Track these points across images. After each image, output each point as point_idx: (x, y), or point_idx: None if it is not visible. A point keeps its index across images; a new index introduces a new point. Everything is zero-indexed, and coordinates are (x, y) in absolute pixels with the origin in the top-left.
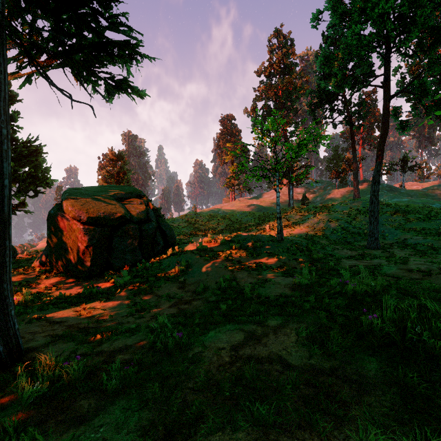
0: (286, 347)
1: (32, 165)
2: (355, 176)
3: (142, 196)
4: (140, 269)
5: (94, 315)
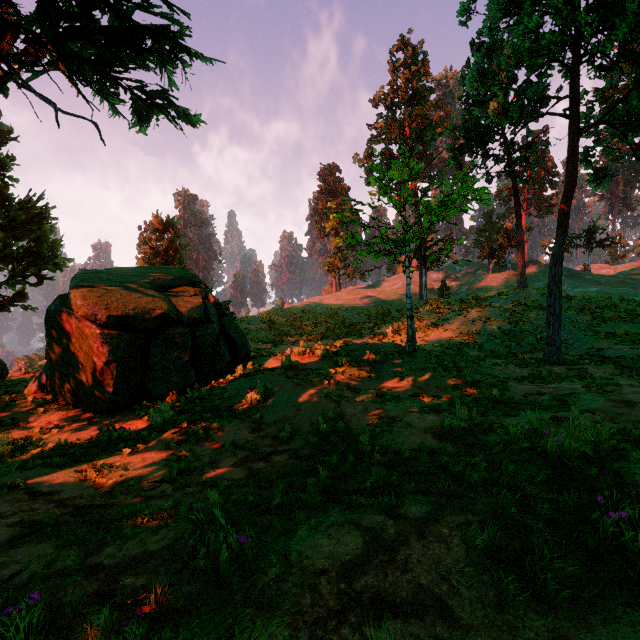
0: (448, 574)
1: (33, 236)
2: (520, 254)
3: (198, 283)
4: (192, 399)
5: (108, 480)
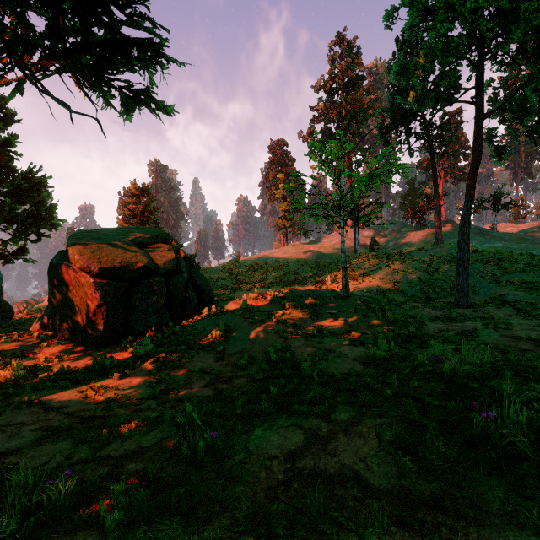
0: (365, 457)
1: (34, 201)
2: (437, 215)
3: (171, 241)
4: (167, 335)
5: (104, 397)
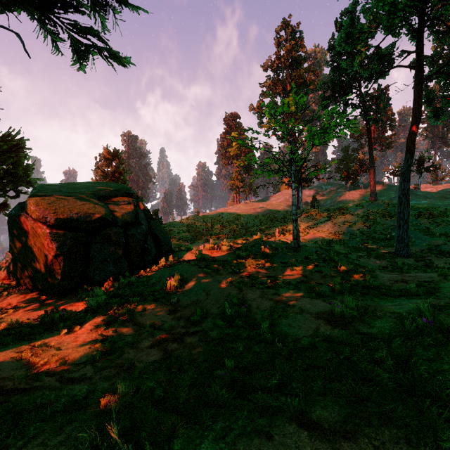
0: None
1: (11, 161)
2: (371, 175)
3: (131, 195)
4: (123, 285)
5: (40, 359)
